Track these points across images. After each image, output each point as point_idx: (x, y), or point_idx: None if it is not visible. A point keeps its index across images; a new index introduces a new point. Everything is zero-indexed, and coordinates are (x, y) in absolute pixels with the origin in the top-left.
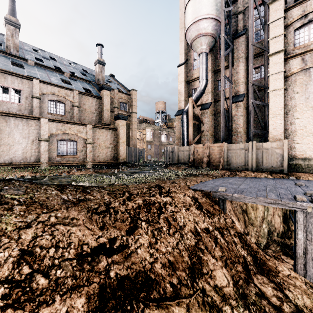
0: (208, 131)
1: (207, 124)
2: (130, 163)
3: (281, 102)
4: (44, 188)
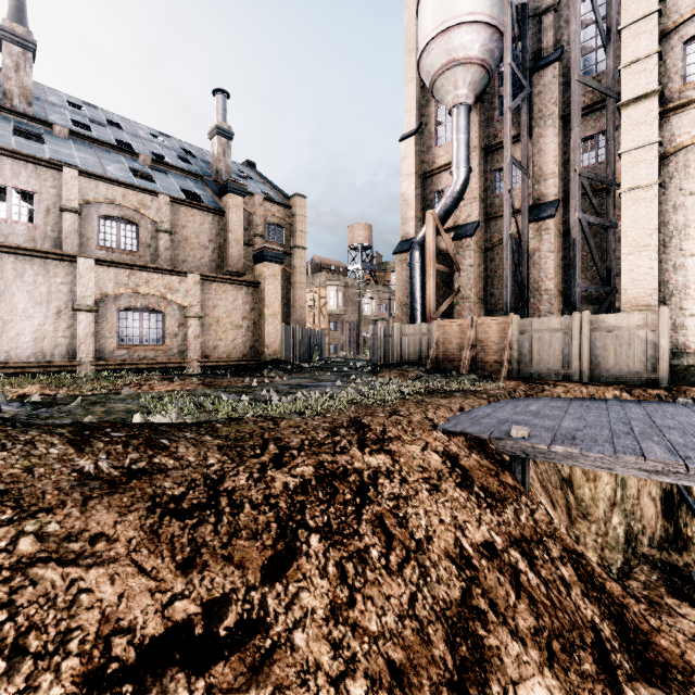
0: (472, 289)
1: (468, 273)
2: (290, 363)
3: (651, 217)
4: (27, 439)
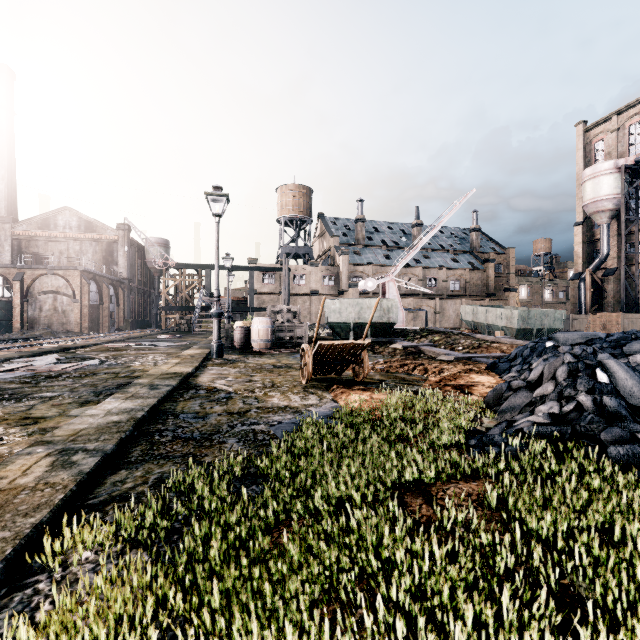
0: (612, 298)
1: (610, 291)
2: None
3: None
4: None
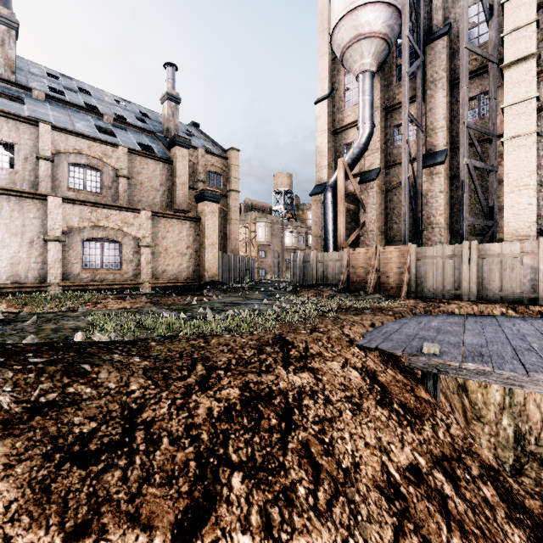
0: (375, 224)
1: (372, 211)
2: (226, 284)
3: (530, 160)
4: None
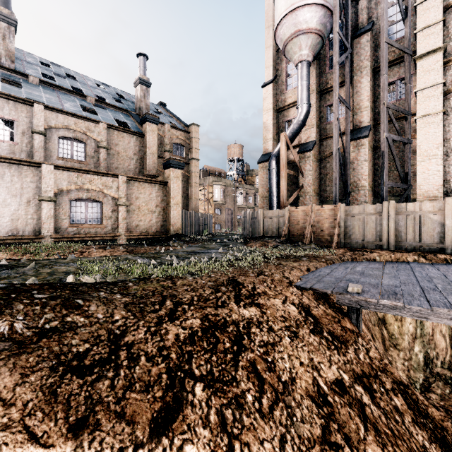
0: (311, 186)
1: (308, 176)
2: (188, 237)
3: (438, 135)
4: None
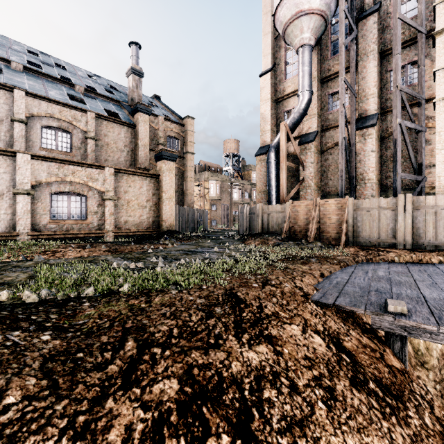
0: (312, 180)
1: (310, 168)
2: (181, 233)
3: None
4: None
